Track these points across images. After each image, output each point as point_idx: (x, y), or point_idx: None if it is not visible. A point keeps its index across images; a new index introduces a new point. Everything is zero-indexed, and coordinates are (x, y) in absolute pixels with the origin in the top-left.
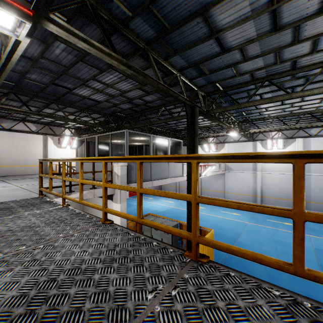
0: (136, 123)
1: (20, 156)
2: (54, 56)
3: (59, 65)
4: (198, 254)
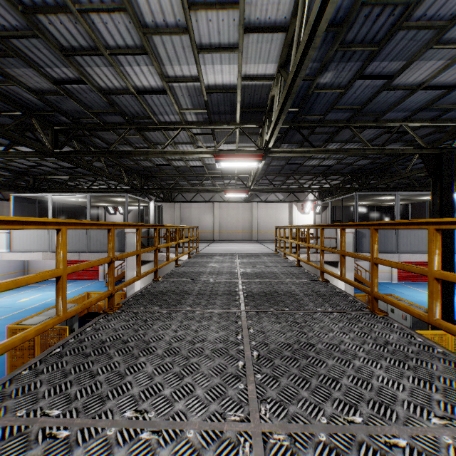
0: (382, 178)
1: (272, 223)
2: None
3: None
4: (322, 277)
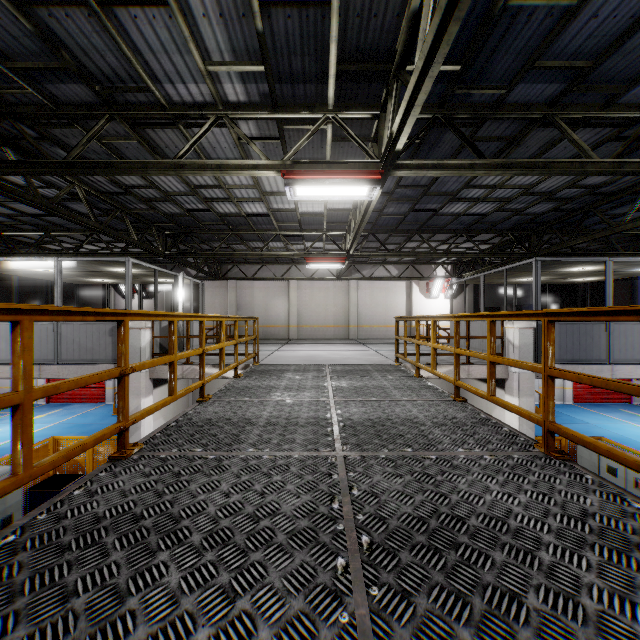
0: (571, 236)
1: (380, 312)
2: (410, 181)
3: (417, 188)
4: (550, 446)
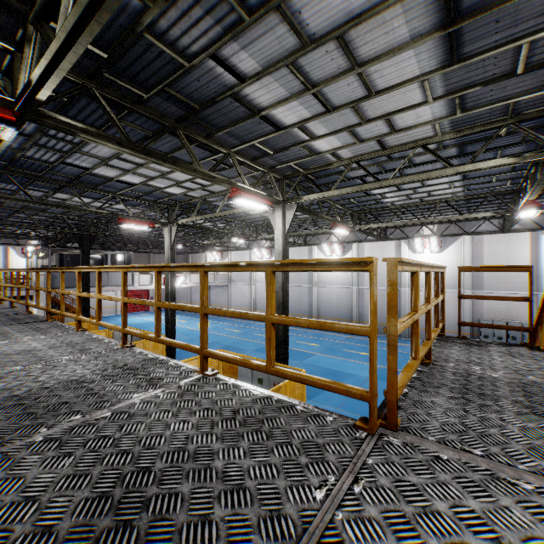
0: None
1: None
2: None
3: None
4: None
